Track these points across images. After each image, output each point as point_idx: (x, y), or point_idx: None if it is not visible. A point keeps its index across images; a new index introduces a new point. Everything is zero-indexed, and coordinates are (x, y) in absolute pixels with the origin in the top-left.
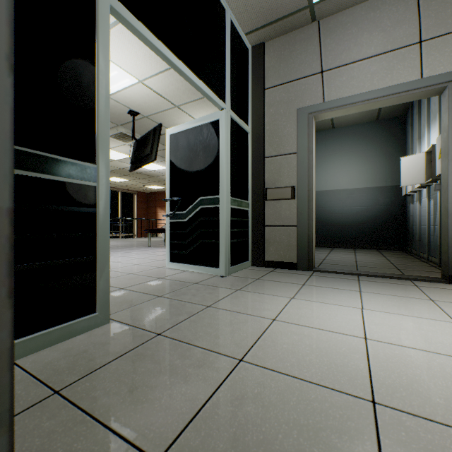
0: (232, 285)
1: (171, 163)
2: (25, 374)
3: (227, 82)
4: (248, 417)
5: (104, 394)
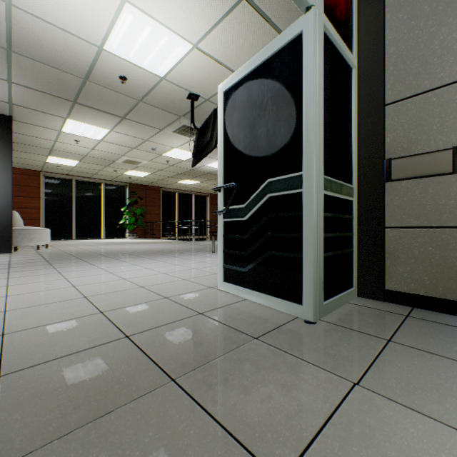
0: (334, 359)
1: (225, 134)
2: None
3: None
4: None
5: None
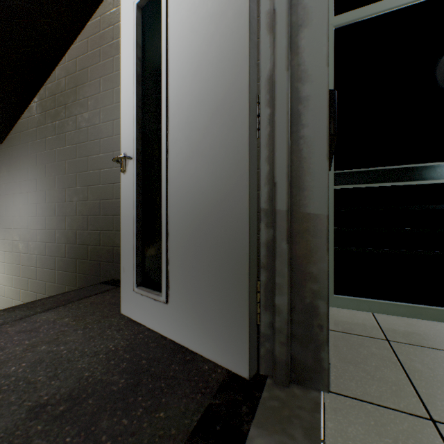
0: None
1: None
2: (374, 321)
3: None
4: None
5: (419, 362)
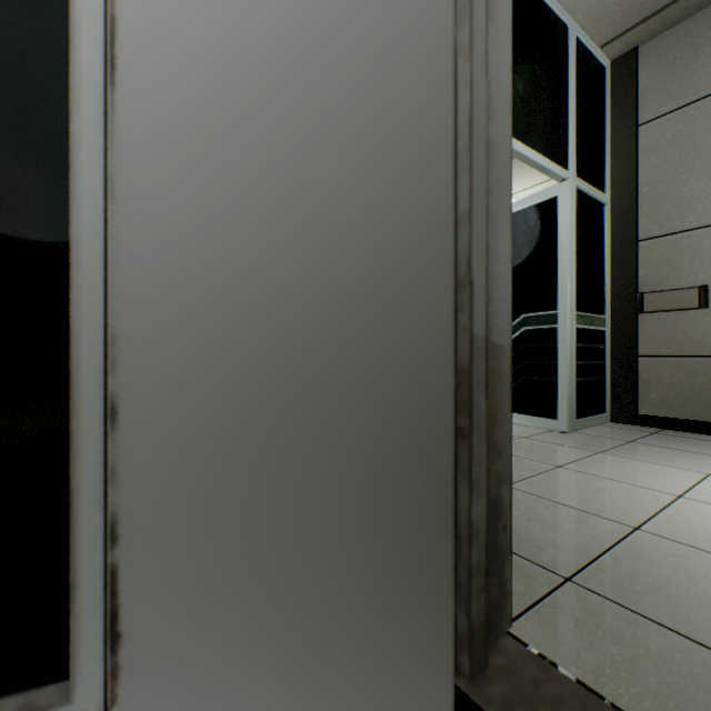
0: (584, 445)
1: None
2: None
3: (571, 137)
4: (667, 576)
5: None
